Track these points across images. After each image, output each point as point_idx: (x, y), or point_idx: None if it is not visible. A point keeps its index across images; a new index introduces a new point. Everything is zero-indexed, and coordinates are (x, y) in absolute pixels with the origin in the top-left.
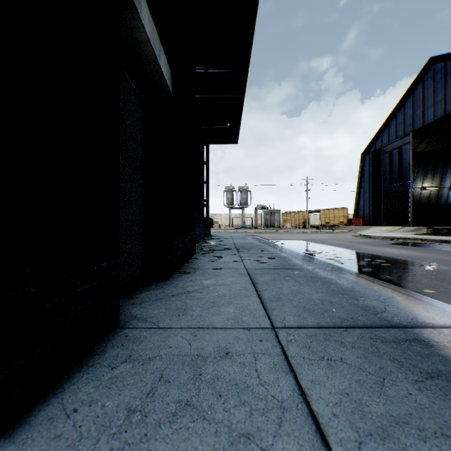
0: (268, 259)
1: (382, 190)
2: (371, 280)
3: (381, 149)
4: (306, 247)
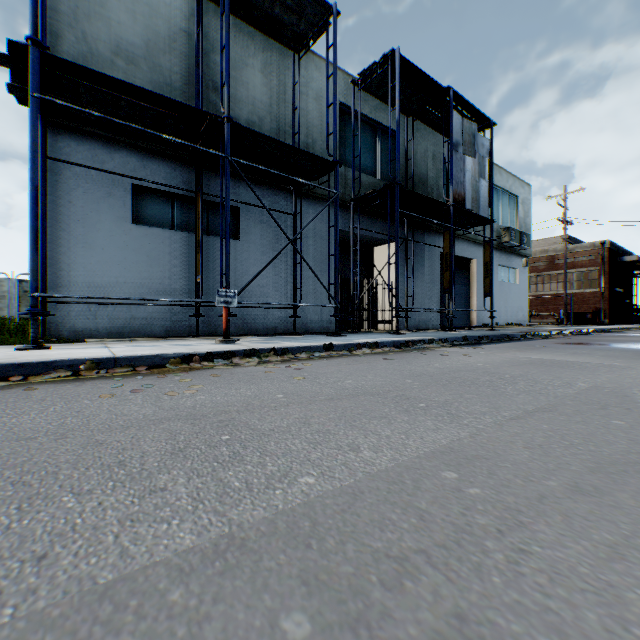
0: None
1: None
2: None
3: None
4: None
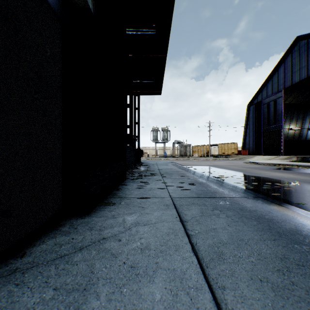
0: (189, 185)
1: (262, 130)
2: (306, 215)
3: (261, 101)
4: (214, 172)
